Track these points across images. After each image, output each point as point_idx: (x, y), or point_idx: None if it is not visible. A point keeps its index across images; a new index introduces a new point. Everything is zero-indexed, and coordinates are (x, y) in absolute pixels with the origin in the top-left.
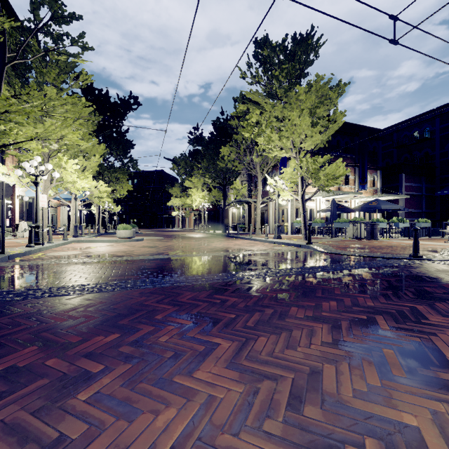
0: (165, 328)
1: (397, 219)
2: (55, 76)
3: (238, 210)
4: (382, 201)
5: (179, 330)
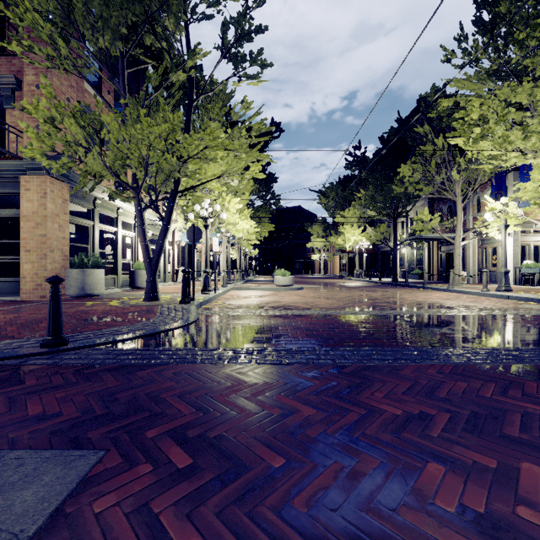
0: None
1: None
2: (218, 110)
3: (409, 250)
4: None
5: None
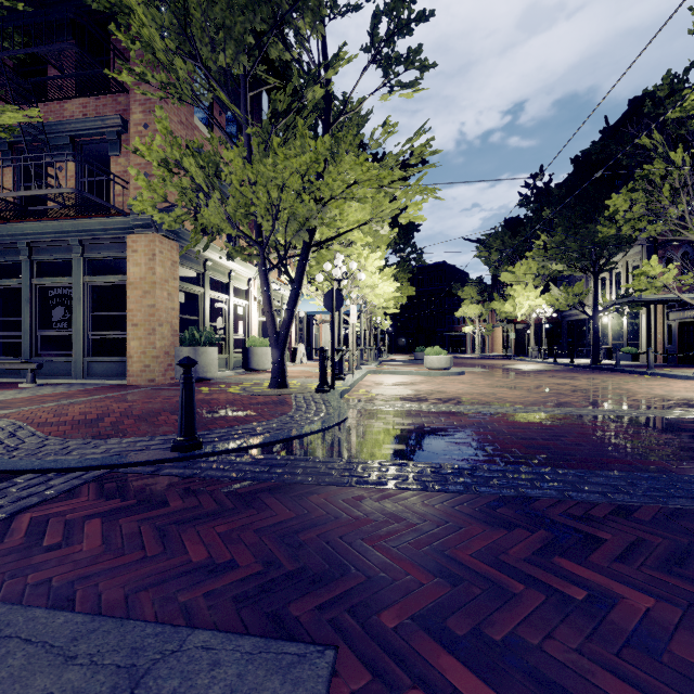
0: None
1: None
2: (351, 138)
3: (614, 319)
4: None
5: None
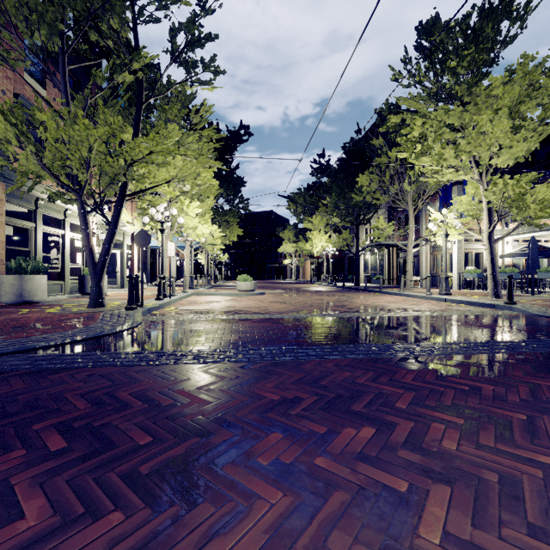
0: (432, 426)
1: None
2: (176, 111)
3: (372, 256)
4: None
5: (458, 433)
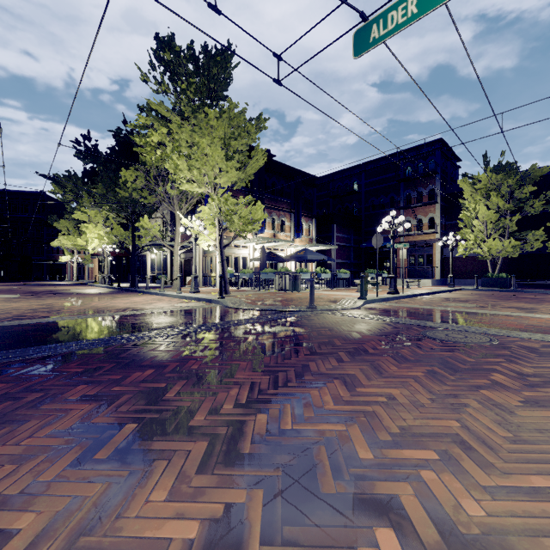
0: None
1: (320, 269)
2: None
3: (158, 256)
4: (309, 251)
5: None
